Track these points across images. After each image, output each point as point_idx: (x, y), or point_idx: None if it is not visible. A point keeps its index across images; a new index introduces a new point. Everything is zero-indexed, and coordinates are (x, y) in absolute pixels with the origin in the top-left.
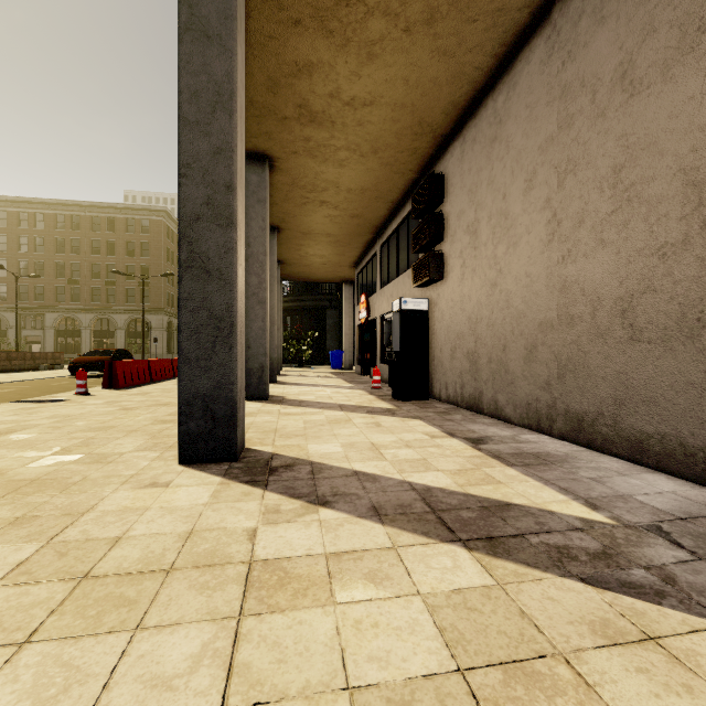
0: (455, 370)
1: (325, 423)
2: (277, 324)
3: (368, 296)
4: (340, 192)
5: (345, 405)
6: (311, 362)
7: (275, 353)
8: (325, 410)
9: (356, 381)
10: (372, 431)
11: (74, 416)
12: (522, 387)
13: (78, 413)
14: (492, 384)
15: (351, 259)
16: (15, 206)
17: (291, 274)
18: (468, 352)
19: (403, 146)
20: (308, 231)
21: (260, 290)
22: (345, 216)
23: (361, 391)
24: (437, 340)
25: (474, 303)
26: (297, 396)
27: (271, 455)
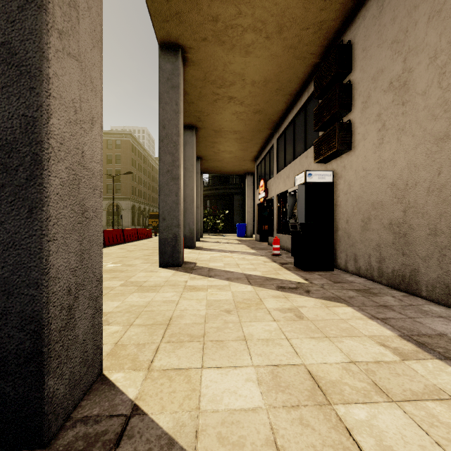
0: (368, 242)
1: (232, 307)
2: (197, 204)
3: (266, 181)
4: (245, 86)
5: (252, 275)
6: (223, 231)
7: (193, 225)
8: (232, 284)
9: (257, 247)
10: (296, 332)
11: None
12: None
13: None
14: (439, 262)
15: (252, 154)
16: None
17: (208, 168)
18: (390, 223)
19: (309, 19)
20: (219, 129)
21: (174, 168)
22: (249, 112)
23: (263, 257)
24: (342, 211)
25: (403, 167)
26: (207, 263)
27: (129, 413)
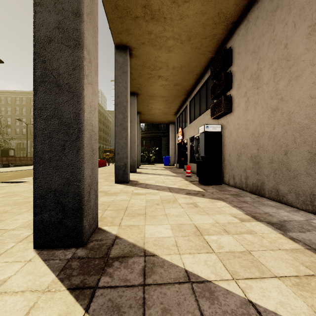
0: (240, 167)
1: (160, 202)
2: (137, 143)
3: (183, 128)
4: (168, 69)
5: (172, 187)
6: (154, 162)
7: (135, 157)
8: (160, 191)
9: (177, 172)
10: (192, 212)
11: (16, 193)
12: (305, 181)
13: (21, 190)
14: (273, 177)
15: (174, 110)
16: (29, 95)
17: (144, 119)
18: (251, 156)
19: (206, 33)
20: (152, 94)
21: (124, 122)
22: (171, 85)
23: (180, 178)
24: (226, 149)
25: (257, 124)
26: (145, 181)
27: (114, 238)
